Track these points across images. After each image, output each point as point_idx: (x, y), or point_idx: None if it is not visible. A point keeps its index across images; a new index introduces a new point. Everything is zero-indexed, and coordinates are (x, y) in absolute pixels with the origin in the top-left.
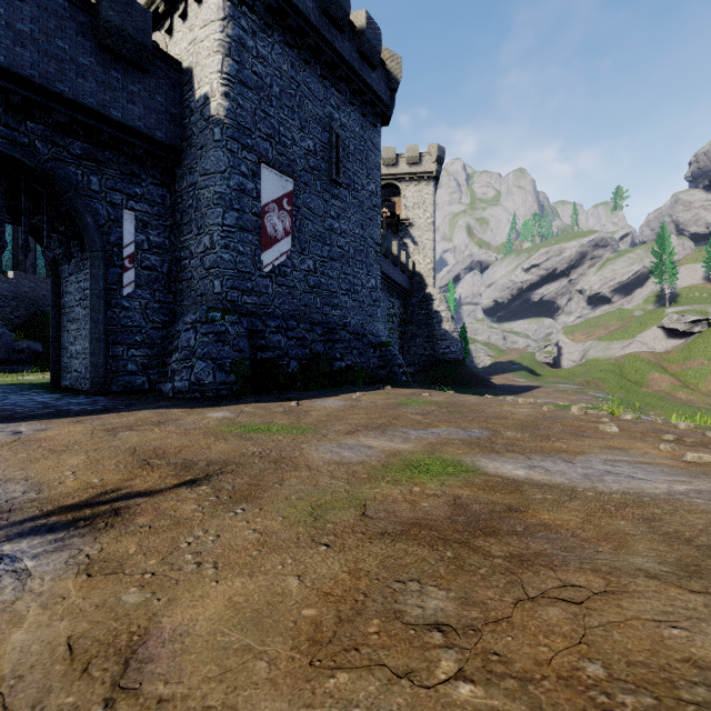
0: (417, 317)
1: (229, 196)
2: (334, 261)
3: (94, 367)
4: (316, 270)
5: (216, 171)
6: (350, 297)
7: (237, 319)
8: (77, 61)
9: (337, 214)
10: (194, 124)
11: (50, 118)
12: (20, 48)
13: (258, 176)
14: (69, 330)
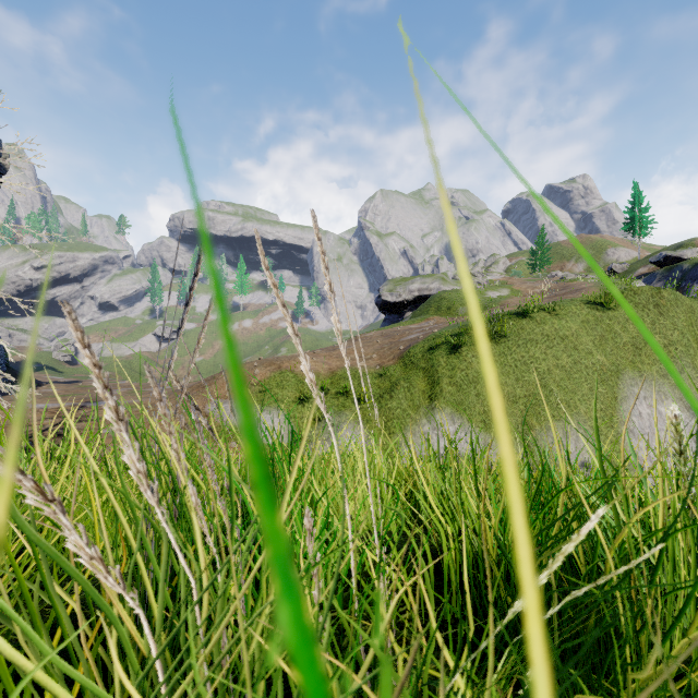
0: None
1: None
2: None
3: None
4: None
5: None
6: None
7: None
8: None
9: None
10: None
11: None
12: None
13: None
14: None
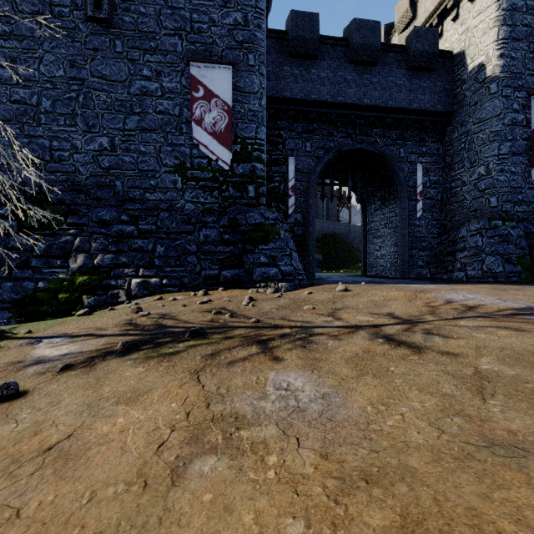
0: None
1: (503, 131)
2: None
3: (402, 262)
4: None
5: (491, 117)
6: None
7: (515, 224)
8: (397, 84)
9: None
10: (466, 90)
11: (382, 123)
12: (374, 91)
13: (526, 107)
14: (374, 243)
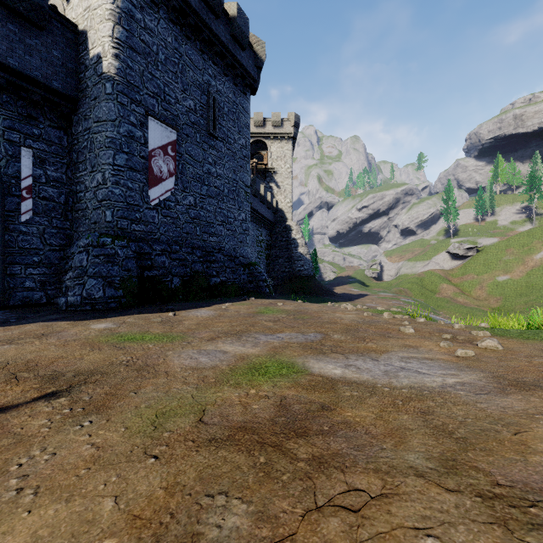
0: (279, 243)
1: (119, 140)
2: (212, 198)
3: None
4: (196, 205)
5: (107, 119)
6: (225, 227)
7: (126, 243)
8: None
9: (214, 161)
10: (89, 79)
11: None
12: None
13: (145, 126)
14: None
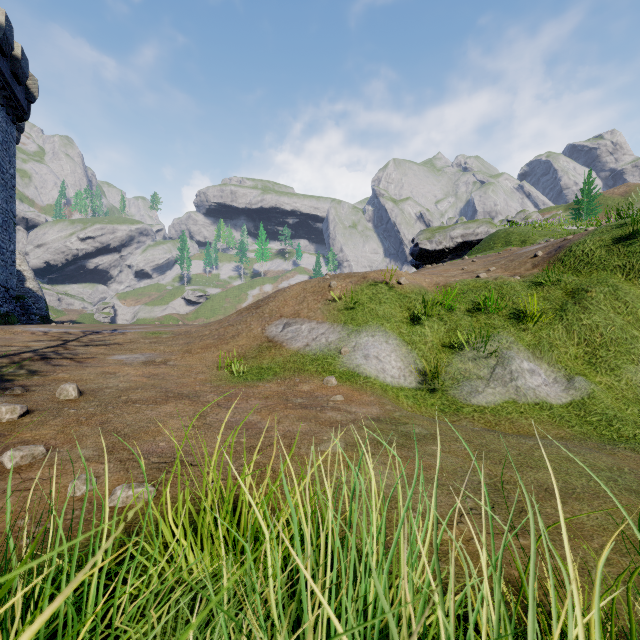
0: None
1: None
2: None
3: None
4: None
5: None
6: (0, 257)
7: None
8: None
9: None
10: None
11: None
12: None
13: None
14: None
